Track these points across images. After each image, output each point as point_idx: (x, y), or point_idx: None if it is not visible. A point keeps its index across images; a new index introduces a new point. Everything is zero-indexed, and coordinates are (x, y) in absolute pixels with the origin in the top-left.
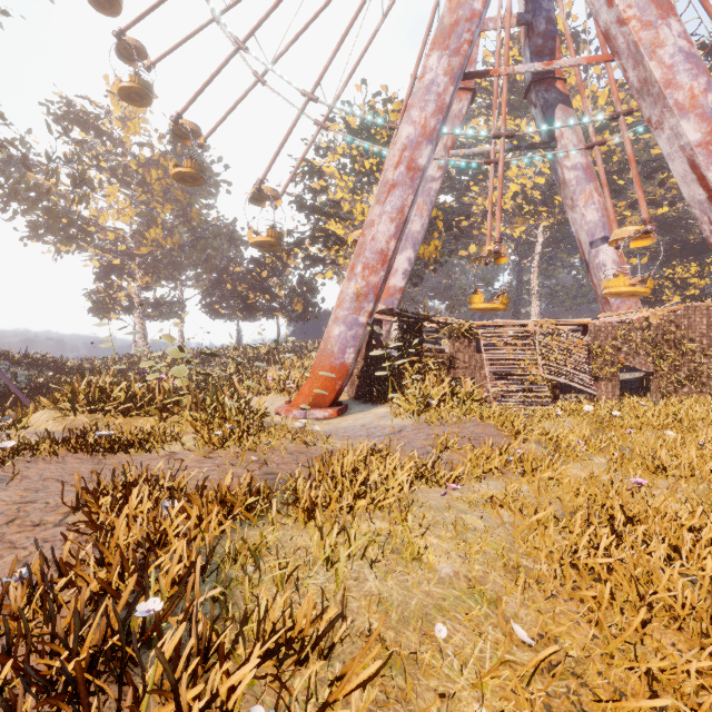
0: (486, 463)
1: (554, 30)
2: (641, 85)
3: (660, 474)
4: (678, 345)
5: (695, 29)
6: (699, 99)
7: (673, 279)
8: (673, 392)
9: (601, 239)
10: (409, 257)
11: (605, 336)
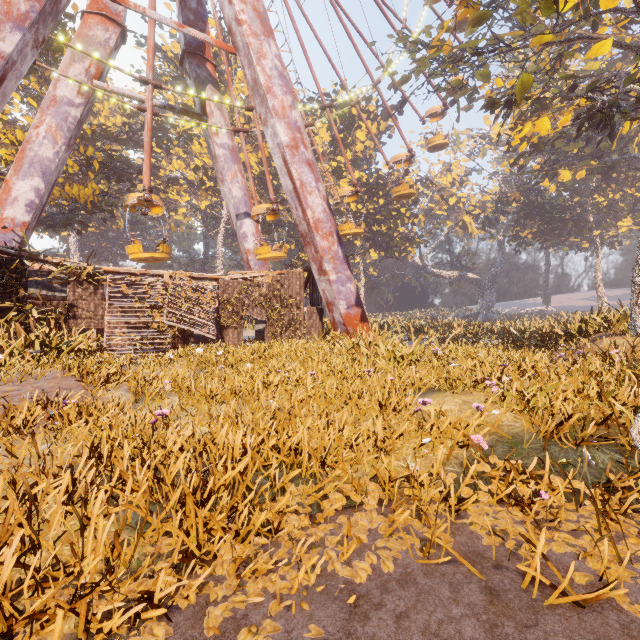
0: (9, 424)
1: (205, 15)
2: (254, 84)
3: (204, 401)
4: (282, 300)
5: (290, 62)
6: (287, 111)
7: (304, 261)
8: (280, 336)
9: (244, 214)
10: (38, 187)
11: (233, 290)
